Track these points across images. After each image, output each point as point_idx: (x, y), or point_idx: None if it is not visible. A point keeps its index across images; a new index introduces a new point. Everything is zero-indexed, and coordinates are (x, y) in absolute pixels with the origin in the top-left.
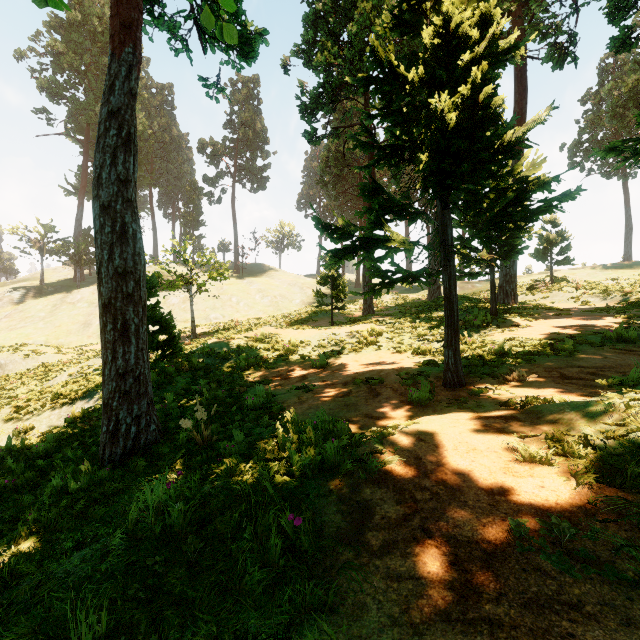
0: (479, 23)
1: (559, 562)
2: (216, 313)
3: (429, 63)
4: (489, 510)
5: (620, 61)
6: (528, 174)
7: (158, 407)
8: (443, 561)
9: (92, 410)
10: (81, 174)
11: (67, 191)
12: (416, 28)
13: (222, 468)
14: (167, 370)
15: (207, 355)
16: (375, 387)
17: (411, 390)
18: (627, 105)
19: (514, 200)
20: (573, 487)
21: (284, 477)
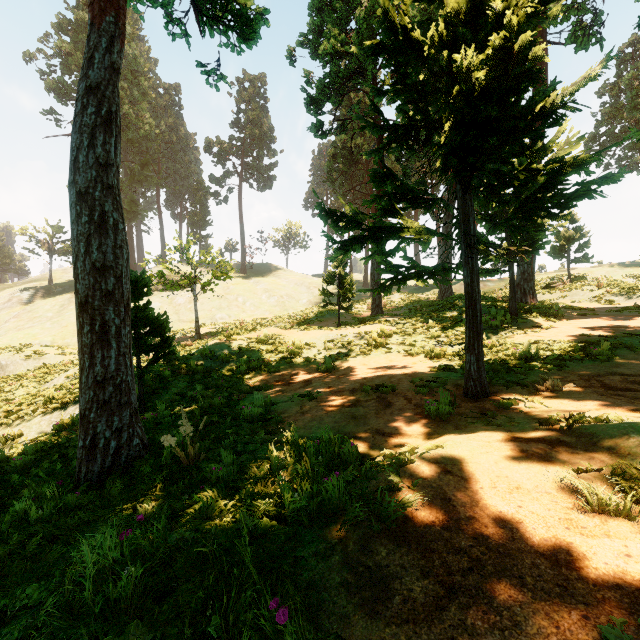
0: None
1: None
2: (222, 313)
3: (451, 19)
4: (559, 596)
5: (639, 50)
6: (563, 153)
7: (149, 415)
8: None
9: None
10: None
11: None
12: None
13: (198, 507)
14: (163, 374)
15: (206, 357)
16: (386, 396)
17: (428, 401)
18: None
19: (547, 183)
20: None
21: (273, 523)
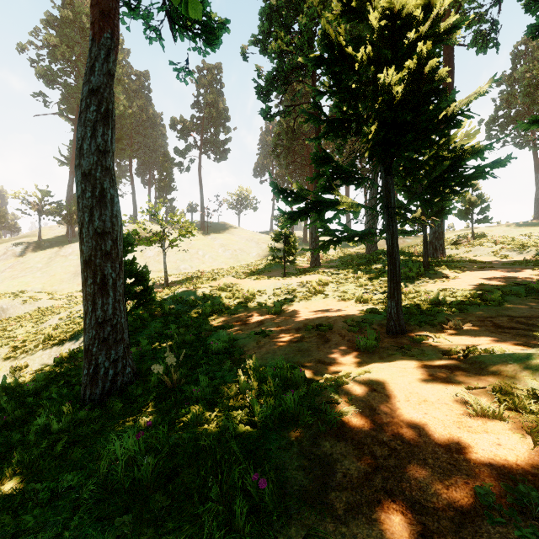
0: (422, 6)
1: (535, 538)
2: (185, 264)
3: (376, 43)
4: (450, 470)
5: (531, 48)
6: (463, 143)
7: (134, 349)
8: (411, 532)
9: (77, 351)
10: (72, 147)
11: (61, 162)
12: (362, 14)
13: (189, 416)
14: (142, 316)
15: (177, 302)
16: (325, 333)
17: (358, 338)
18: (537, 85)
19: (451, 167)
20: (530, 446)
21: (247, 427)
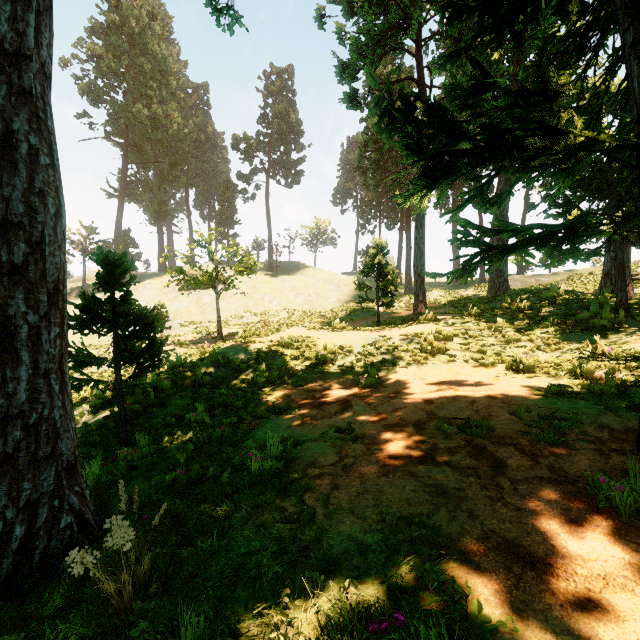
0: None
1: None
2: (248, 312)
3: None
4: None
5: None
6: None
7: (123, 452)
8: None
9: None
10: (121, 176)
11: (109, 194)
12: None
13: None
14: (161, 386)
15: (218, 364)
16: (481, 441)
17: (605, 479)
18: None
19: None
20: None
21: None
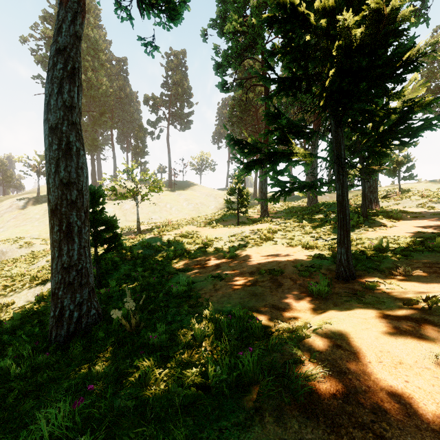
0: None
1: None
2: (155, 215)
3: None
4: None
5: None
6: (411, 97)
7: (103, 290)
8: None
9: None
10: None
11: None
12: None
13: (138, 375)
14: (114, 259)
15: (145, 247)
16: (277, 277)
17: (311, 283)
18: None
19: (400, 119)
20: None
21: (200, 393)
